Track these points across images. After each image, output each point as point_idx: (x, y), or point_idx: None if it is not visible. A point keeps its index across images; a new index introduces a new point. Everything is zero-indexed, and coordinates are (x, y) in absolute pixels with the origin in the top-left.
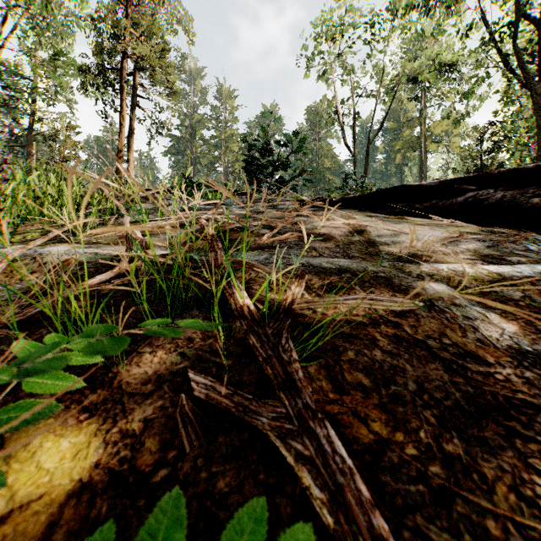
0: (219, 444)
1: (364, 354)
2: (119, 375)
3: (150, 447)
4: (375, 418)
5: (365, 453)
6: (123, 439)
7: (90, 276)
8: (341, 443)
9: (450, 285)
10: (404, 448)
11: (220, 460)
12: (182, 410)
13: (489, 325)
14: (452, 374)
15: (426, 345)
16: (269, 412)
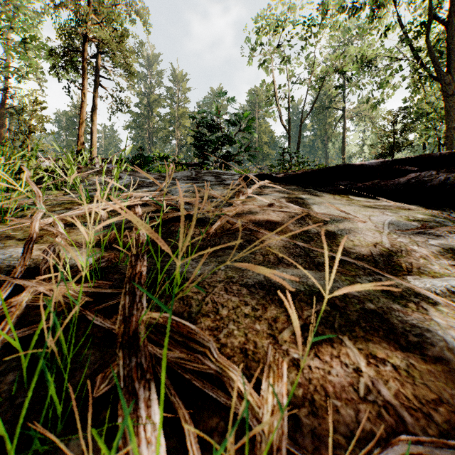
0: None
1: None
2: None
3: None
4: None
5: None
6: None
7: None
8: None
9: None
10: None
11: None
12: None
13: None
14: None
15: None
16: None
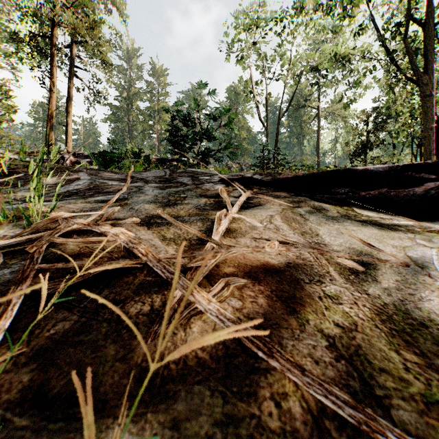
0: None
1: None
2: None
3: None
4: None
5: None
6: None
7: None
8: None
9: None
10: None
11: None
12: None
13: None
14: None
15: None
16: None
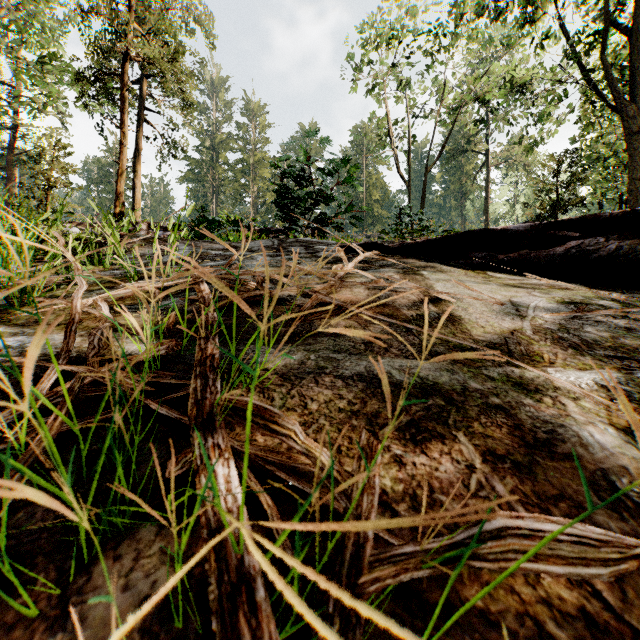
0: None
1: None
2: None
3: None
4: None
5: None
6: None
7: None
8: None
9: (617, 425)
10: None
11: None
12: None
13: None
14: None
15: None
16: None
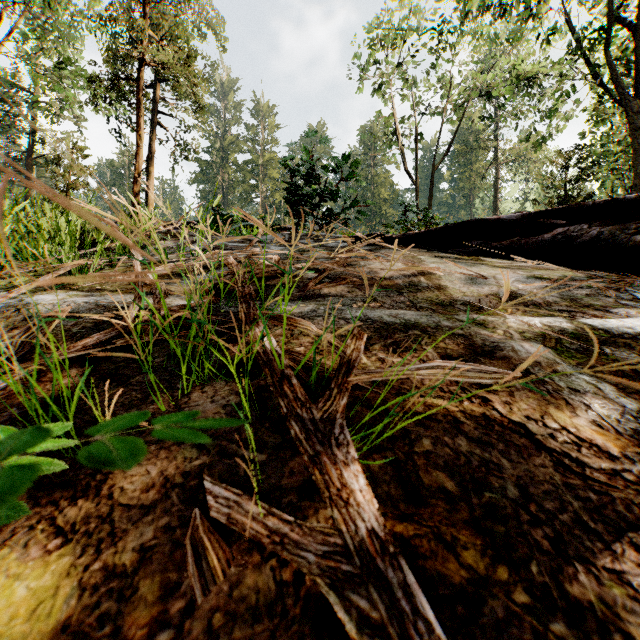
0: (246, 588)
1: (445, 443)
2: (111, 478)
3: (145, 594)
4: (467, 544)
5: (456, 601)
6: (108, 580)
7: (87, 334)
8: (420, 584)
9: (547, 345)
10: (511, 592)
11: (246, 615)
12: (194, 534)
13: (604, 400)
14: (565, 473)
15: (526, 430)
16: (318, 545)
